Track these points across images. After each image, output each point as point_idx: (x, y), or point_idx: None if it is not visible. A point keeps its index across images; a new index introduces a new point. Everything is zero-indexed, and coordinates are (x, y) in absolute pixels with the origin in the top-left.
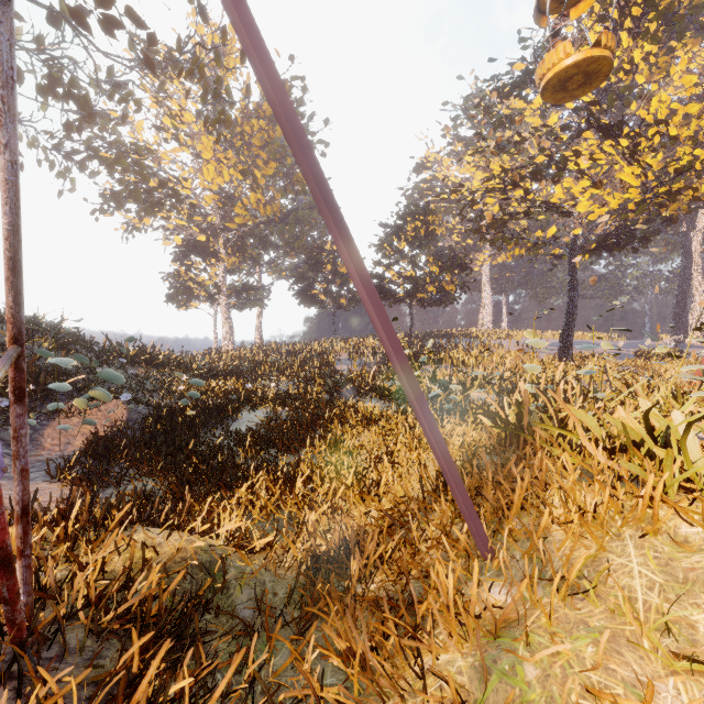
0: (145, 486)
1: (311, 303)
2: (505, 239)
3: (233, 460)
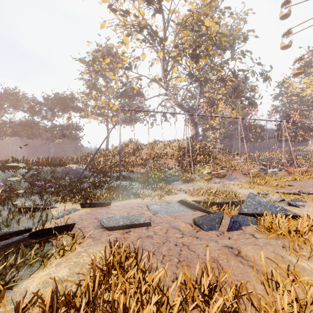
0: None
1: (247, 141)
2: None
3: None
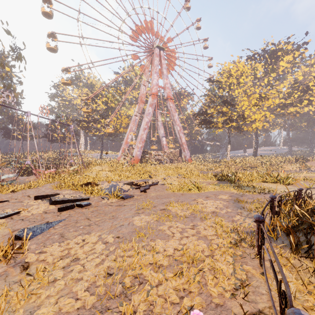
0: None
1: (13, 138)
2: (88, 131)
3: None
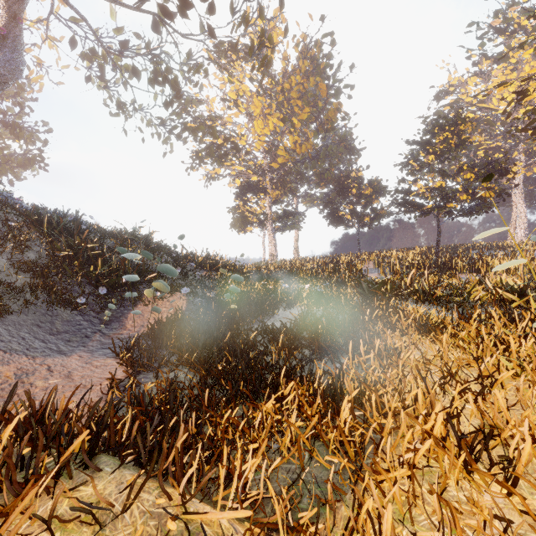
0: (175, 377)
1: (338, 222)
2: None
3: (264, 359)
